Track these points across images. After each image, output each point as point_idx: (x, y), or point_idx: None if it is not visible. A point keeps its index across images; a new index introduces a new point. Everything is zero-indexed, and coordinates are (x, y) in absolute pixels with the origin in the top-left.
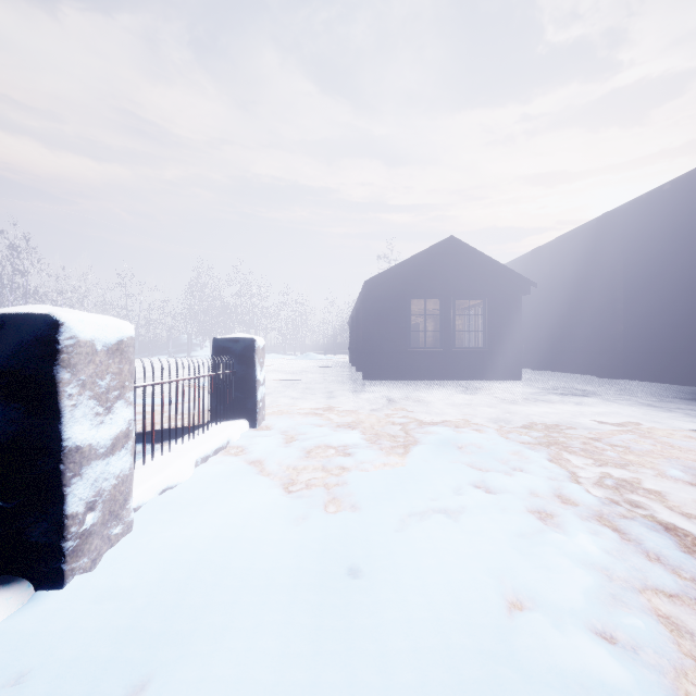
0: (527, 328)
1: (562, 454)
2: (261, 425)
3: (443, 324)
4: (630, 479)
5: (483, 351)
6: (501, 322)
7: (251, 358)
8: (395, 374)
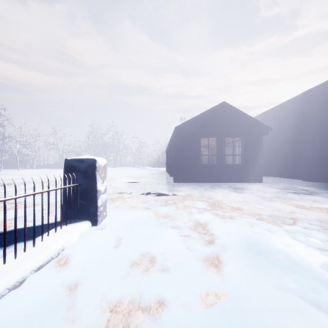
0: None
1: None
2: (101, 224)
3: (218, 151)
4: None
5: (241, 166)
6: (251, 150)
7: (93, 174)
8: (192, 179)
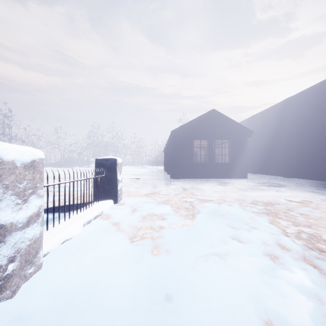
0: (249, 154)
1: (275, 218)
2: (120, 202)
3: (209, 151)
4: (314, 233)
5: (228, 165)
6: (237, 150)
7: (115, 168)
8: (186, 176)
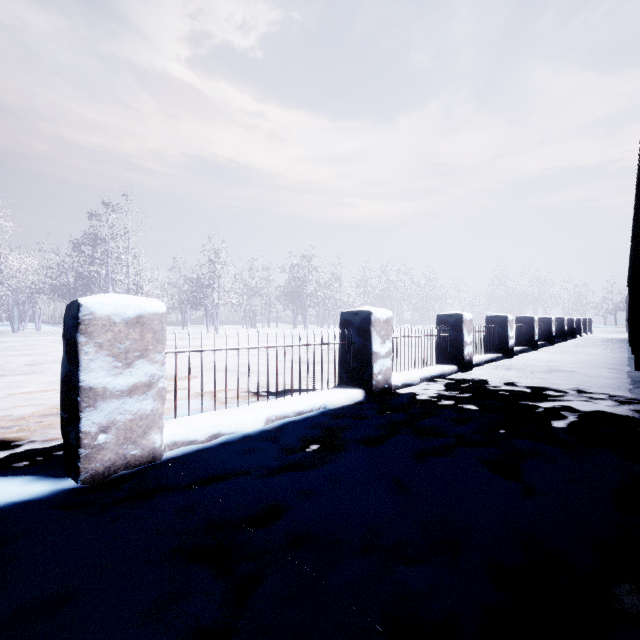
0: None
1: None
2: (592, 334)
3: None
4: None
5: None
6: None
7: (590, 322)
8: None
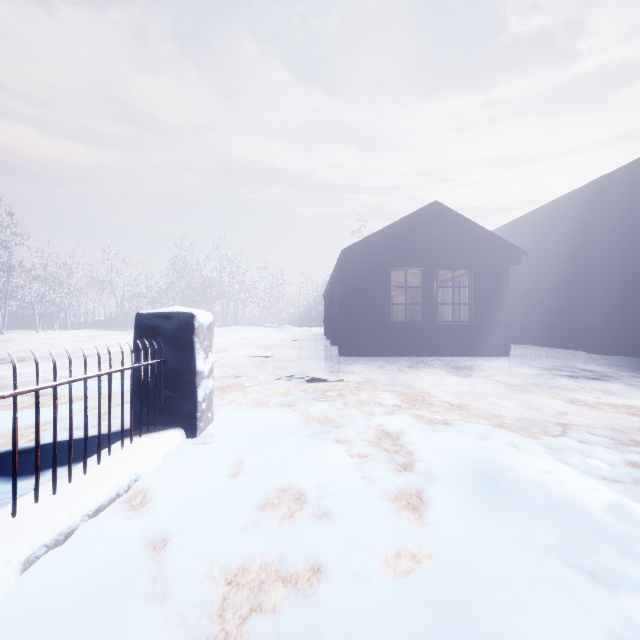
0: None
1: None
2: (204, 435)
3: (425, 297)
4: None
5: (468, 326)
6: (488, 294)
7: (188, 341)
8: (374, 350)
